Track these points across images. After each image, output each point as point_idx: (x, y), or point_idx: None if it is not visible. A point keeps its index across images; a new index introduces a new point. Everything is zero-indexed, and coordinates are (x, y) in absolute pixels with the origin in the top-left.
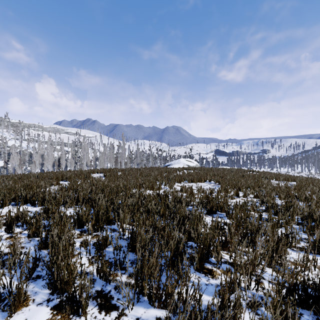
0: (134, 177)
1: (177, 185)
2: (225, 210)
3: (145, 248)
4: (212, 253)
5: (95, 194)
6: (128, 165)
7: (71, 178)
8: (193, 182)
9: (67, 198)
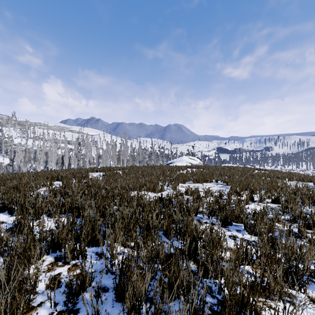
0: (135, 176)
1: (181, 186)
2: (242, 220)
3: (140, 307)
4: (245, 309)
5: (84, 201)
6: (130, 163)
7: (67, 177)
8: (199, 182)
9: (49, 206)
